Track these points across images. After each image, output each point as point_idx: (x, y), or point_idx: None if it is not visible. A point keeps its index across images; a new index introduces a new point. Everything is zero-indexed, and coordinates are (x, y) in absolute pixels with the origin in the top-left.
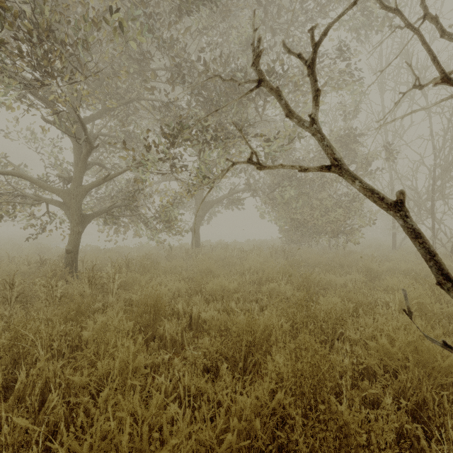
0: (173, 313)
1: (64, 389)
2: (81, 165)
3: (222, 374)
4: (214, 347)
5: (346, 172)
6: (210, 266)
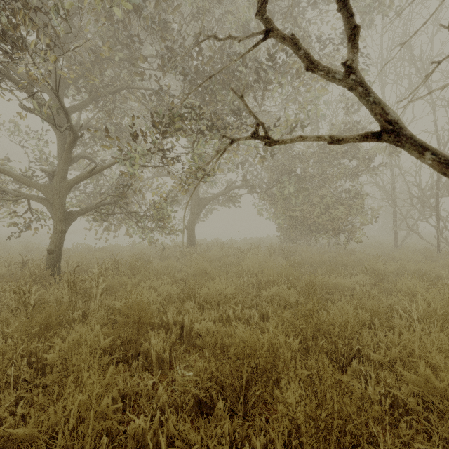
0: (162, 322)
1: (6, 441)
2: (64, 157)
3: (217, 415)
4: (208, 372)
5: (408, 140)
6: (205, 267)
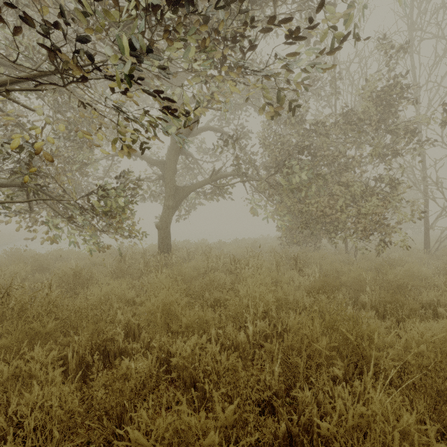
0: None
1: None
2: None
3: None
4: None
5: None
6: (172, 303)
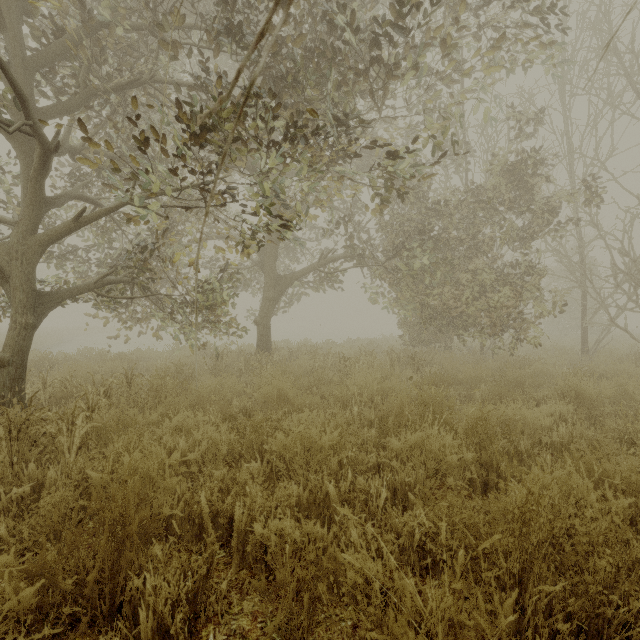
0: (188, 513)
1: None
2: (29, 193)
3: None
4: None
5: None
6: (284, 389)
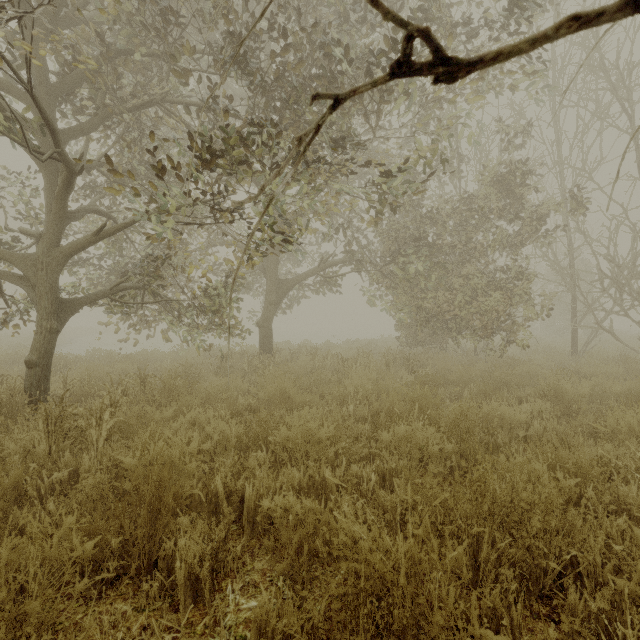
0: (206, 493)
1: None
2: (54, 209)
3: None
4: (284, 622)
5: None
6: (286, 388)
